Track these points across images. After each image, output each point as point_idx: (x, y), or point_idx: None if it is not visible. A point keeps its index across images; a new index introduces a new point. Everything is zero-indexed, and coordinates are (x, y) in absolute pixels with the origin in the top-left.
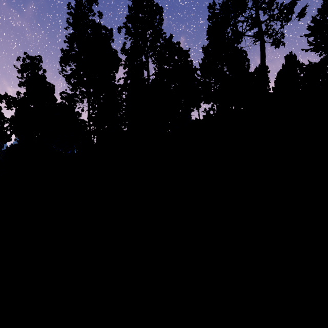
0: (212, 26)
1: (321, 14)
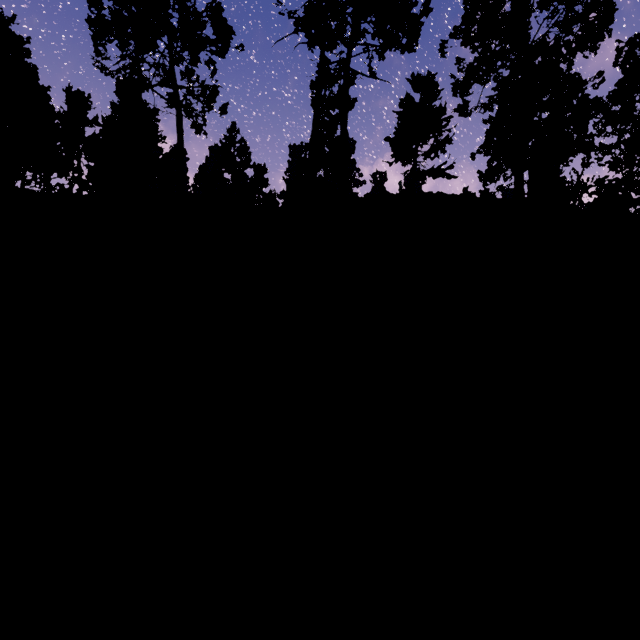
0: (124, 82)
1: (226, 139)
